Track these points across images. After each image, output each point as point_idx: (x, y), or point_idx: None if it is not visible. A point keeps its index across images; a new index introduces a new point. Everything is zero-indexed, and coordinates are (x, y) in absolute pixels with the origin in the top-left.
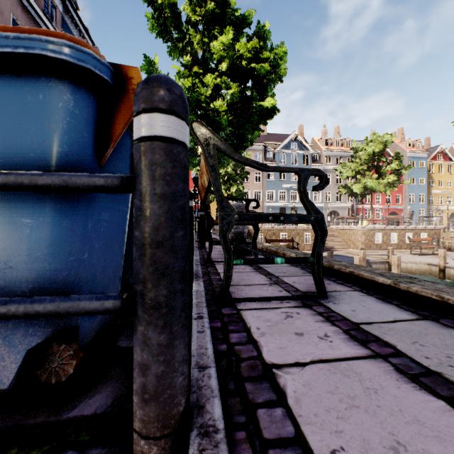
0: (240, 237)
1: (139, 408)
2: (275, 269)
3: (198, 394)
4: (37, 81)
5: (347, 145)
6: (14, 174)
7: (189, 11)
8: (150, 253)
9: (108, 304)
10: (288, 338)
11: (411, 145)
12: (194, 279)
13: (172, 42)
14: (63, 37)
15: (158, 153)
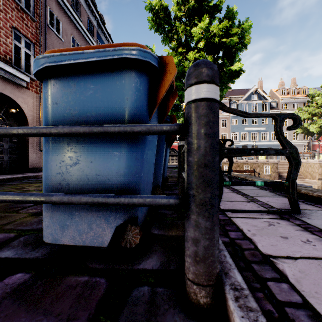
0: None
1: (192, 265)
2: (248, 191)
3: (221, 266)
4: (121, 73)
5: (303, 92)
6: (122, 126)
7: (175, 10)
8: (200, 171)
9: (172, 201)
10: (275, 239)
11: None
12: None
13: (165, 33)
14: (135, 45)
15: (205, 108)
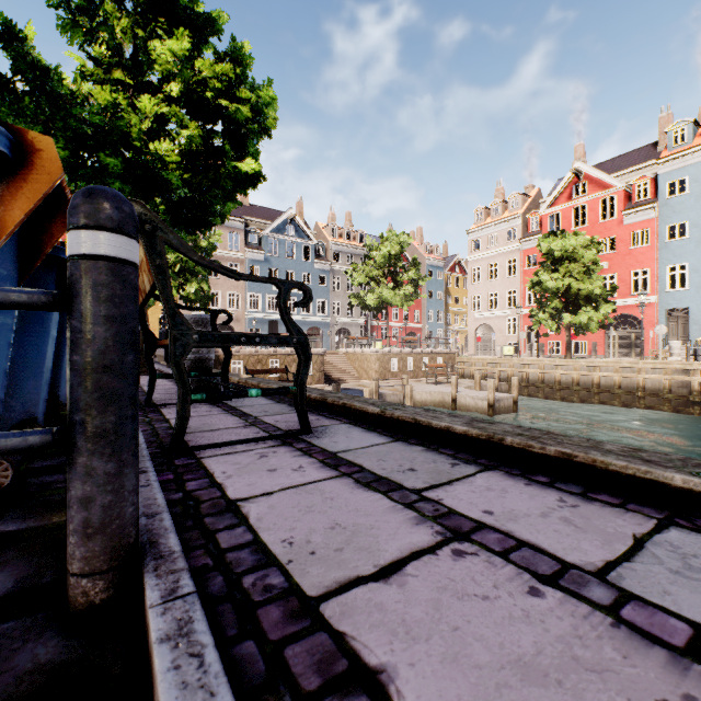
0: (202, 367)
1: (80, 547)
2: (254, 409)
3: (150, 535)
4: None
5: (361, 239)
6: None
7: None
8: (95, 379)
9: (34, 439)
10: (259, 475)
11: (430, 250)
12: None
13: (69, 12)
14: None
15: (105, 274)
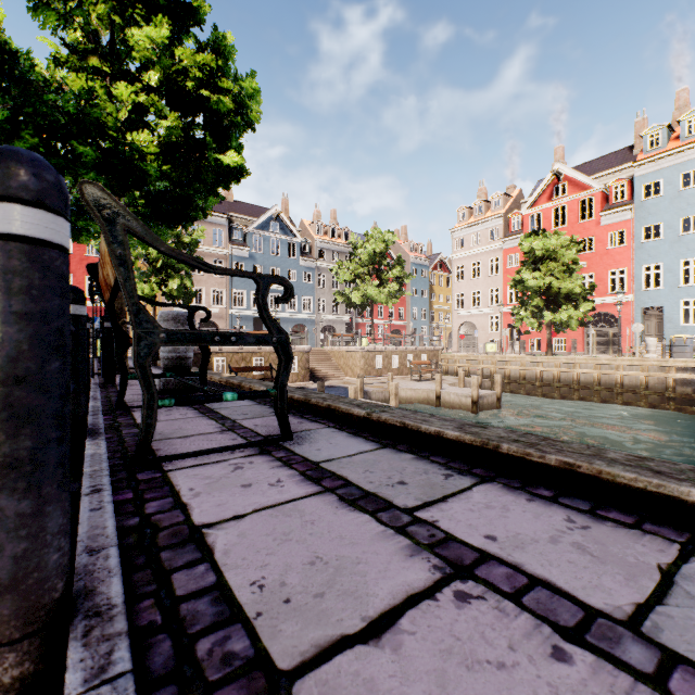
0: (180, 366)
1: None
2: (234, 411)
3: (88, 580)
4: None
5: (346, 237)
6: None
7: None
8: (3, 393)
9: None
10: (231, 492)
11: (414, 248)
12: (89, 437)
13: None
14: None
15: (18, 258)
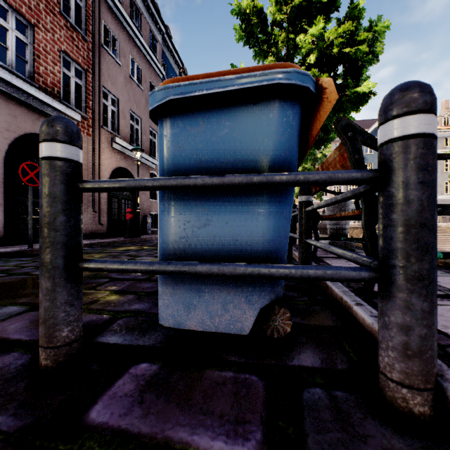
0: (341, 234)
1: (398, 361)
2: None
3: None
4: (268, 104)
5: None
6: (292, 174)
7: (273, 12)
8: (413, 233)
9: (364, 274)
10: None
11: None
12: None
13: (258, 46)
14: (287, 67)
15: (421, 148)
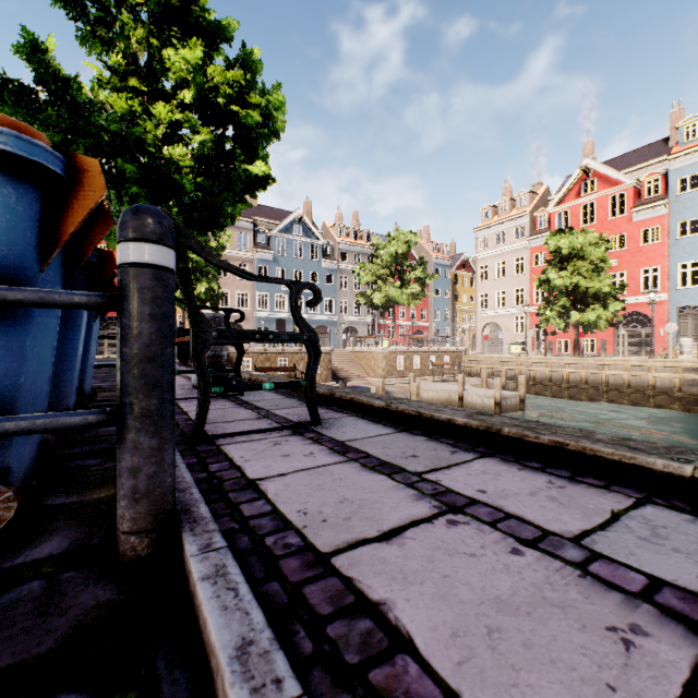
0: (216, 364)
1: (129, 509)
2: (266, 403)
3: (183, 505)
4: None
5: (368, 238)
6: None
7: None
8: (142, 367)
9: (93, 418)
10: (274, 459)
11: (437, 249)
12: None
13: (88, 24)
14: (4, 121)
15: (150, 279)
